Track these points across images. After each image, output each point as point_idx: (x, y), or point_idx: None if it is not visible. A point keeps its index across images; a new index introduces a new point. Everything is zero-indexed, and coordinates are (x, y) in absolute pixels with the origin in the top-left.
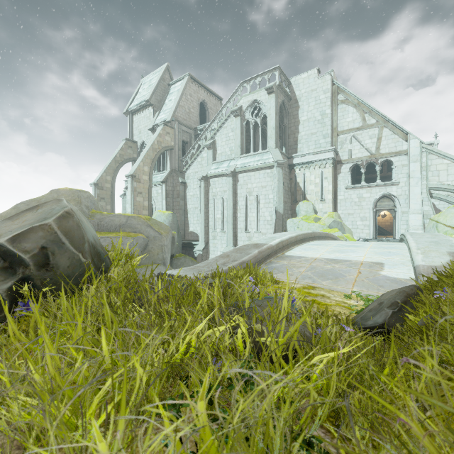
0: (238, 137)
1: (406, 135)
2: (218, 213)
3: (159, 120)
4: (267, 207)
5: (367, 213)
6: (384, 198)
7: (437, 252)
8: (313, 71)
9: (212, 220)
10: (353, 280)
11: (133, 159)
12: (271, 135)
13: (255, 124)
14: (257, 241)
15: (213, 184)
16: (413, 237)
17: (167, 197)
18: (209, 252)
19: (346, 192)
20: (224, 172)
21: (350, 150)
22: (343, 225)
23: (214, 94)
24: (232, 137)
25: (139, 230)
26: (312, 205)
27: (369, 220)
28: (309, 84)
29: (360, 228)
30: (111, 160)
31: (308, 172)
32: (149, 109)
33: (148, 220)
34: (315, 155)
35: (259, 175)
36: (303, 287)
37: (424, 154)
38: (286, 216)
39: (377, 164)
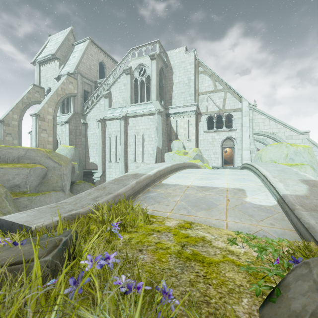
0: (129, 90)
1: (240, 98)
2: (113, 148)
3: (64, 71)
4: (150, 144)
5: (217, 149)
6: (228, 139)
7: (291, 180)
8: (183, 48)
9: (108, 153)
10: (225, 209)
11: (40, 102)
12: (153, 90)
13: (141, 82)
14: (137, 171)
15: (109, 125)
16: (262, 167)
17: (71, 134)
18: (106, 178)
19: (204, 135)
20: (117, 116)
21: (207, 105)
22: (203, 157)
23: (111, 58)
24: (124, 90)
25: (38, 161)
26: (182, 143)
27: (218, 154)
28: (180, 57)
29: (212, 159)
30: (18, 101)
31: (179, 119)
32: (55, 62)
33: (48, 153)
34: (184, 108)
35: (145, 120)
36: (179, 226)
37: (251, 112)
38: (164, 150)
39: (223, 116)
